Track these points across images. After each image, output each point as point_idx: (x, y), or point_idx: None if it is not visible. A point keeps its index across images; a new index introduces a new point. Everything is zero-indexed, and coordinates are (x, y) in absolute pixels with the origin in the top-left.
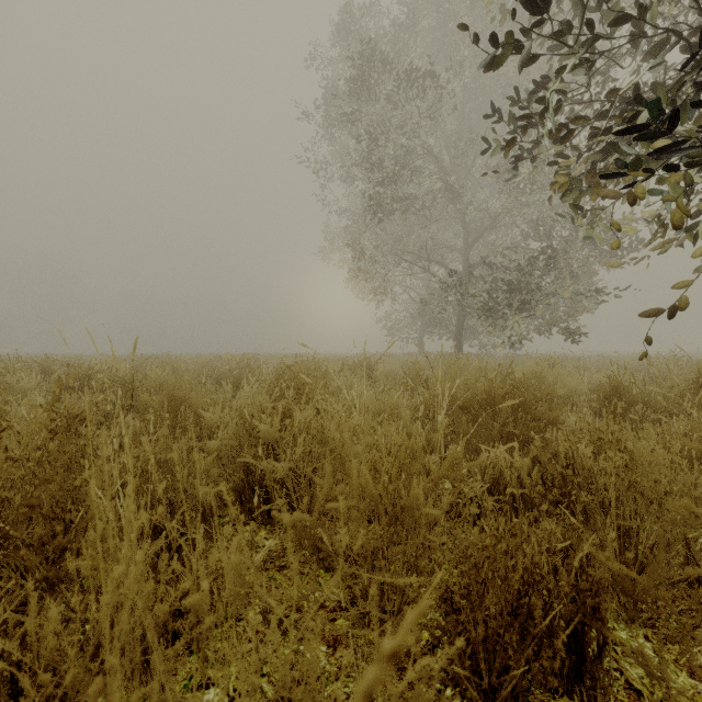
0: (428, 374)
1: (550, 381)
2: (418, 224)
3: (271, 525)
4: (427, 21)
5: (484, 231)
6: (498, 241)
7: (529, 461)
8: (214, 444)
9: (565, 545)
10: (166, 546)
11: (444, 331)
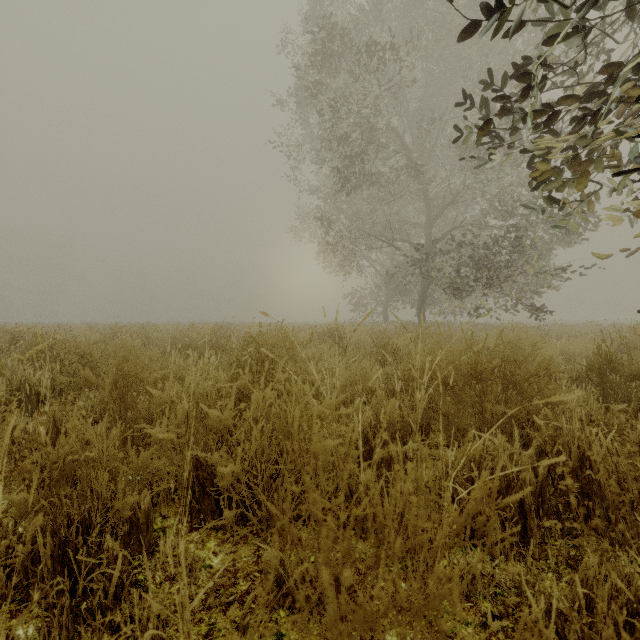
0: (398, 343)
1: (527, 351)
2: (384, 200)
3: (223, 532)
4: (392, 7)
5: (446, 207)
6: (458, 217)
7: (533, 451)
8: (157, 431)
9: (637, 608)
10: (68, 586)
11: (408, 302)
